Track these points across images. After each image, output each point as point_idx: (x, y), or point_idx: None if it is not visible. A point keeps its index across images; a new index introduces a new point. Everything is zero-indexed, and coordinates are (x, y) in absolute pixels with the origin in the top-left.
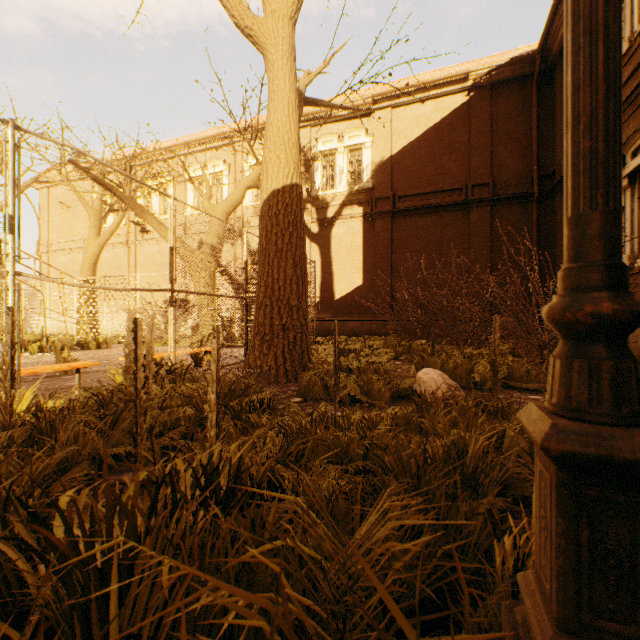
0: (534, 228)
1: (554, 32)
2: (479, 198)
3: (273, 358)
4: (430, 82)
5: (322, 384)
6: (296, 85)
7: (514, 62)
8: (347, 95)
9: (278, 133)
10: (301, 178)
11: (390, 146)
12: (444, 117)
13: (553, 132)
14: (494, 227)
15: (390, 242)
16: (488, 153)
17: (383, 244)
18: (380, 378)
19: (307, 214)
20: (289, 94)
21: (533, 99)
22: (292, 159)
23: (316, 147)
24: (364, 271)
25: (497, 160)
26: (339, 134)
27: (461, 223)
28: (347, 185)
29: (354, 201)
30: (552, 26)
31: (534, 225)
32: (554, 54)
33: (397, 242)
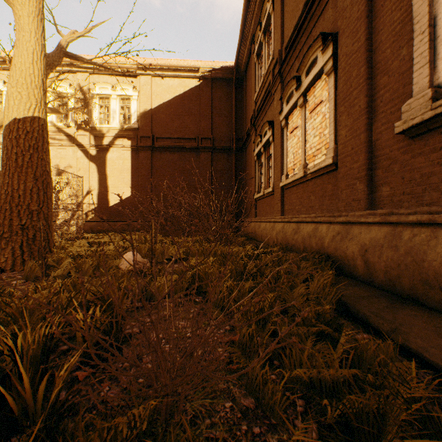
0: (234, 168)
1: (241, 59)
2: (205, 146)
3: (11, 251)
4: (176, 66)
5: (40, 268)
6: (44, 41)
7: (223, 69)
8: (120, 58)
9: (21, 74)
10: (45, 113)
11: (151, 102)
12: (185, 91)
13: (243, 115)
14: (214, 165)
15: (151, 168)
16: (210, 120)
17: (146, 168)
18: (93, 260)
19: (86, 140)
20: (35, 46)
21: (233, 94)
22: (35, 97)
23: (94, 90)
24: (132, 186)
25: (215, 125)
26: (113, 85)
27: (196, 160)
28: (119, 123)
29: (125, 135)
30: (240, 55)
31: (234, 166)
32: (242, 71)
33: (156, 168)
